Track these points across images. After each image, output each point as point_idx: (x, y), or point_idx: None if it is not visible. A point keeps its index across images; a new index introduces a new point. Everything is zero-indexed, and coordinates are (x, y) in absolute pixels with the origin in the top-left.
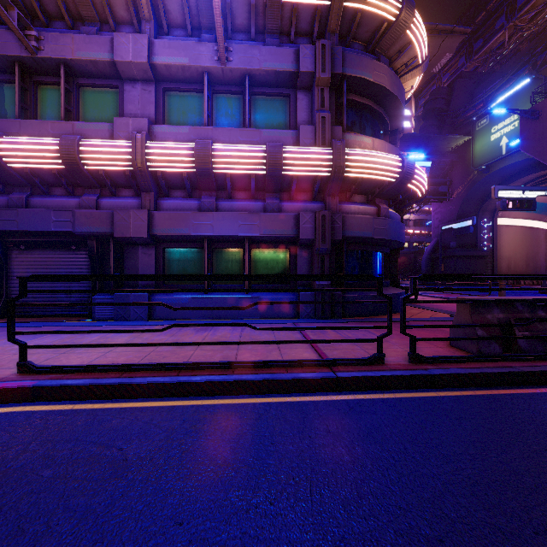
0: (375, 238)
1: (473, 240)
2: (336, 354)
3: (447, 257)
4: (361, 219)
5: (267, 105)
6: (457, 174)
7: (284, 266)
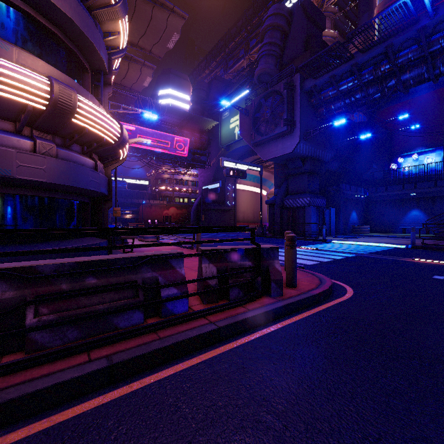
0: (20, 178)
1: (223, 198)
2: None
3: (207, 210)
4: None
5: None
6: (213, 149)
7: None
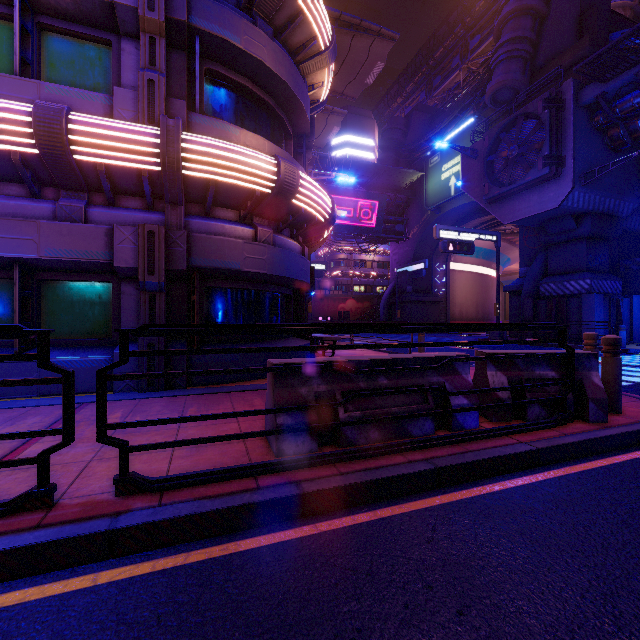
0: (247, 270)
1: (429, 285)
2: (0, 484)
3: (404, 303)
4: (223, 242)
5: (74, 52)
6: (413, 213)
7: (104, 309)
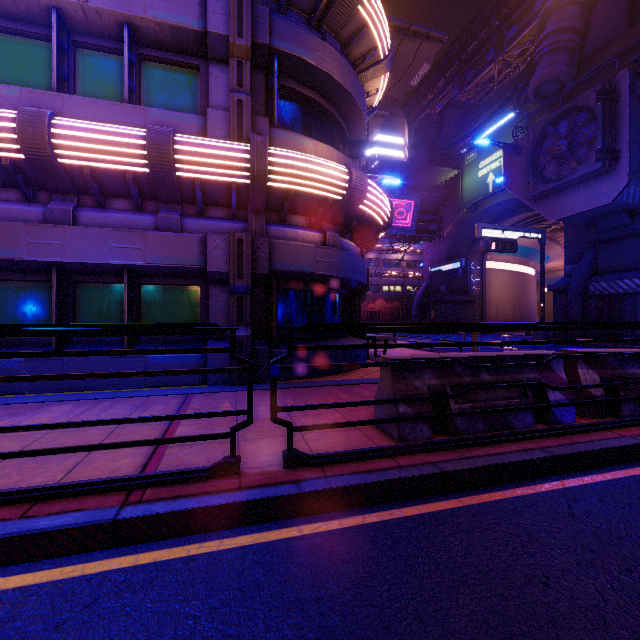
0: (318, 273)
1: (463, 284)
2: (181, 456)
3: (437, 302)
4: (298, 247)
5: (167, 78)
6: (447, 212)
7: (192, 310)
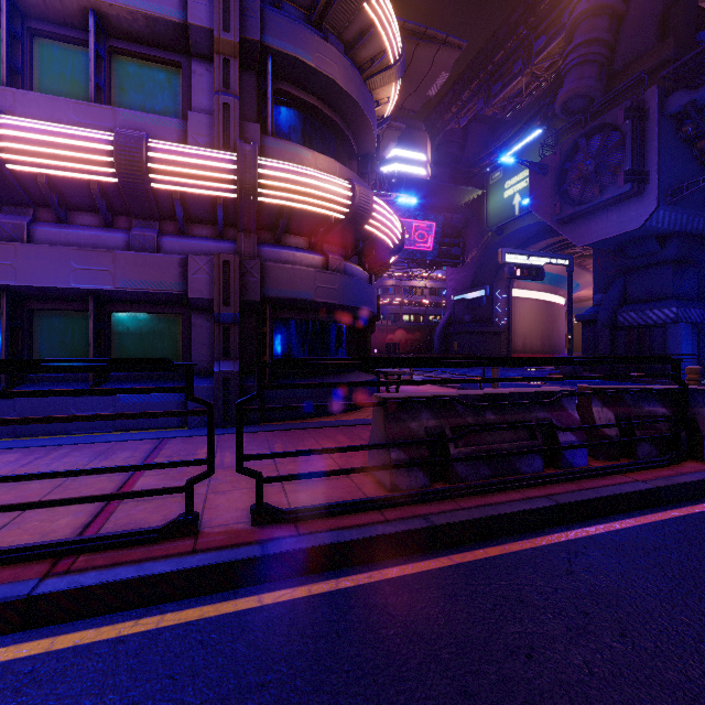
0: (318, 301)
1: (489, 314)
2: (133, 513)
3: (461, 333)
4: (295, 271)
5: (143, 75)
6: (472, 235)
7: (173, 342)
